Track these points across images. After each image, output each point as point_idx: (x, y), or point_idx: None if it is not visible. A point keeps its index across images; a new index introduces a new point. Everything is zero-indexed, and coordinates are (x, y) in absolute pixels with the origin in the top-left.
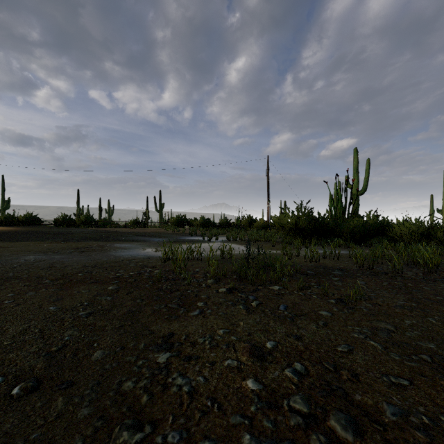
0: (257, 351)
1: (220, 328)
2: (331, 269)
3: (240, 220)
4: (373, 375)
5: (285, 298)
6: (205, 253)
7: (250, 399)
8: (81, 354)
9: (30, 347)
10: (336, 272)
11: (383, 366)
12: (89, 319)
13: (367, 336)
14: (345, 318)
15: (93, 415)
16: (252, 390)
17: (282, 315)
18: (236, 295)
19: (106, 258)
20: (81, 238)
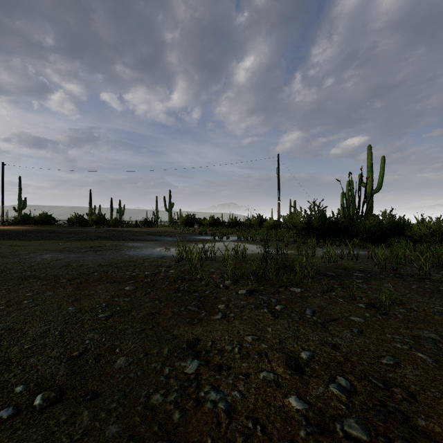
0: (293, 362)
1: (247, 334)
2: (352, 270)
3: (249, 220)
4: (432, 395)
5: (310, 301)
6: (217, 253)
7: (296, 421)
8: (103, 361)
9: (51, 351)
10: (357, 274)
11: (440, 384)
12: (108, 321)
13: (411, 346)
14: (381, 325)
15: (122, 434)
16: (297, 410)
17: (311, 320)
18: (257, 297)
19: (120, 257)
20: (94, 238)
